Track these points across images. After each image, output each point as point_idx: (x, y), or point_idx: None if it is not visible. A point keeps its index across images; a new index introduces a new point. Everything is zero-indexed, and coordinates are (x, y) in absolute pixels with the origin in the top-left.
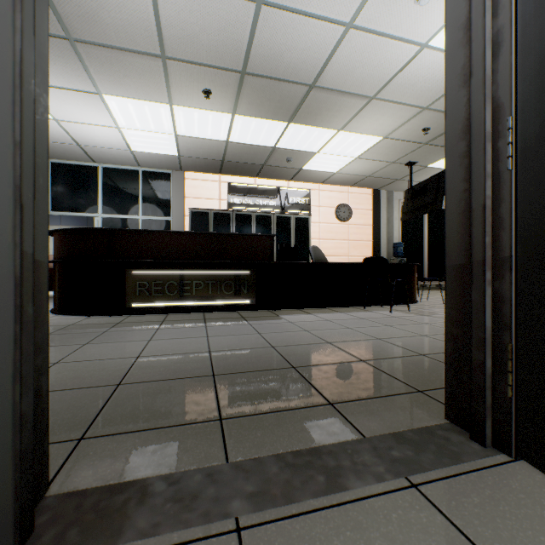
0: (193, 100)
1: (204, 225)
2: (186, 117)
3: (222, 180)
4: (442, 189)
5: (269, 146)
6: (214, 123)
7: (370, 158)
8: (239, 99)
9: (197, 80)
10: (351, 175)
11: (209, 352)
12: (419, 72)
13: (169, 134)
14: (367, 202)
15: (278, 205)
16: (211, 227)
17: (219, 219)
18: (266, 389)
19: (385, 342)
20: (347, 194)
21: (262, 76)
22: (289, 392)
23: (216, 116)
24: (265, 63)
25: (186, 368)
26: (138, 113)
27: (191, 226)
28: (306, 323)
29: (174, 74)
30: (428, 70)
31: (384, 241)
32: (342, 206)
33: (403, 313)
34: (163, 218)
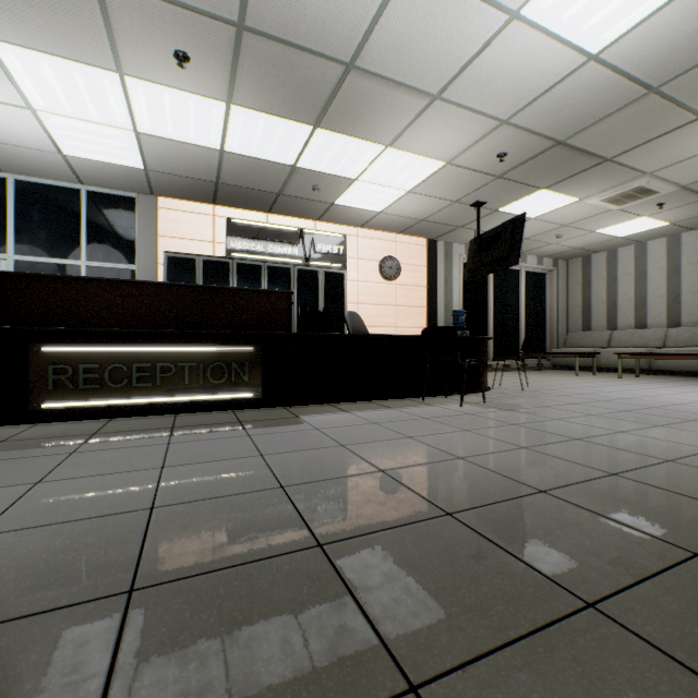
0: (160, 70)
1: (189, 278)
2: (150, 101)
3: (218, 213)
4: (519, 239)
5: (286, 163)
6: (198, 117)
7: (426, 194)
8: (237, 76)
9: (163, 31)
10: (400, 218)
11: (150, 512)
12: (502, 61)
13: (125, 129)
14: (420, 255)
15: (301, 254)
16: (200, 282)
17: (212, 270)
18: (251, 638)
19: (473, 465)
20: (394, 244)
21: (272, 37)
22: (308, 647)
23: (201, 103)
24: (276, 12)
25: (72, 568)
26: (64, 85)
27: (167, 280)
28: (342, 429)
29: (119, 13)
30: (515, 58)
31: (441, 308)
32: (388, 259)
33: (478, 408)
34: (123, 266)
